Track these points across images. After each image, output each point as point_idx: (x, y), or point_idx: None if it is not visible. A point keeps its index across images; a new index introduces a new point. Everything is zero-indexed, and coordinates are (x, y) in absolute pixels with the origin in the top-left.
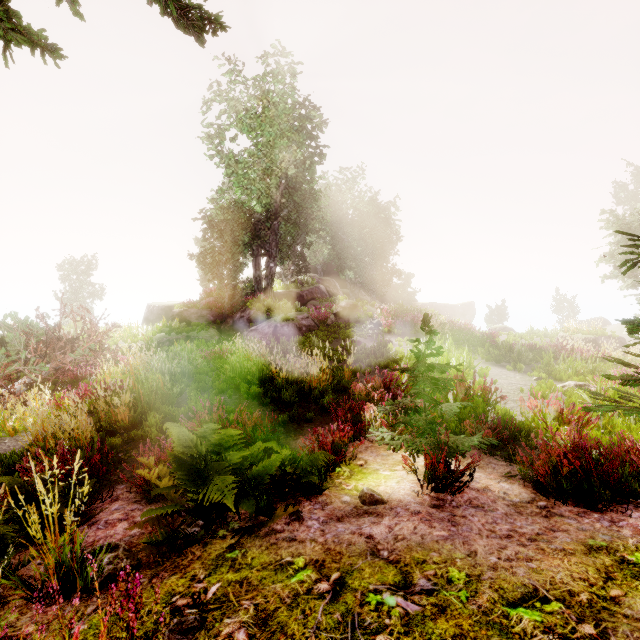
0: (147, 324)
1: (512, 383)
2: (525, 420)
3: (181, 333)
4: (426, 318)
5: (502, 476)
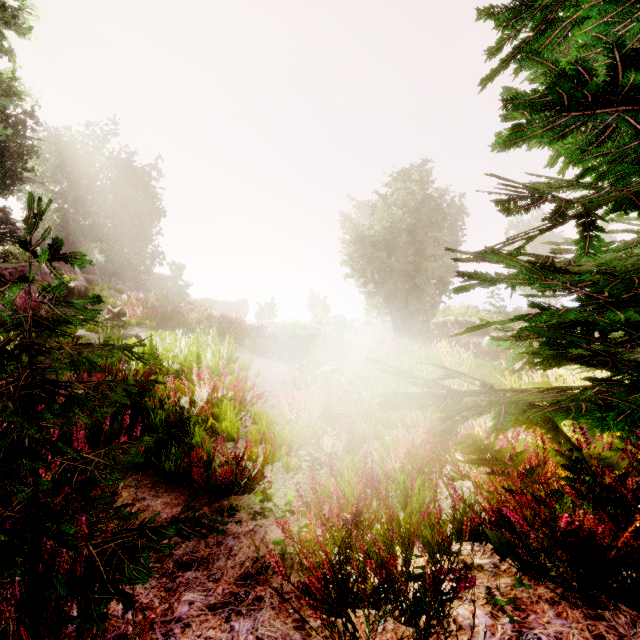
0: None
1: (276, 374)
2: (287, 424)
3: None
4: (30, 204)
5: (241, 579)
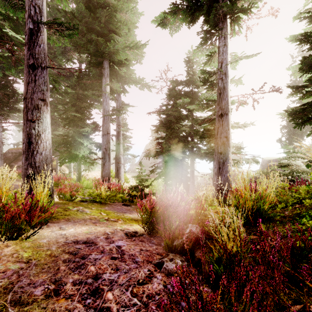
0: (261, 167)
1: None
2: None
3: (266, 175)
4: None
5: None
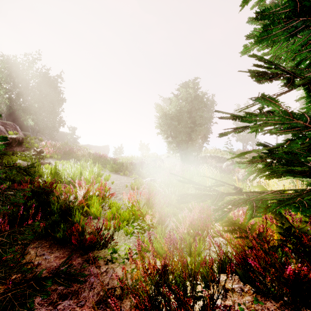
0: None
1: (122, 182)
2: (127, 209)
3: None
4: None
5: (97, 304)
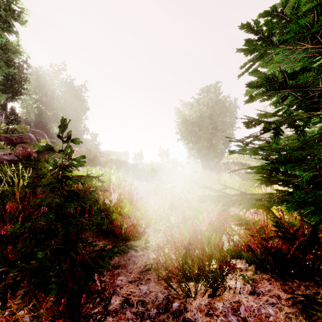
0: None
1: (145, 188)
2: (153, 211)
3: None
4: (63, 121)
5: (140, 272)
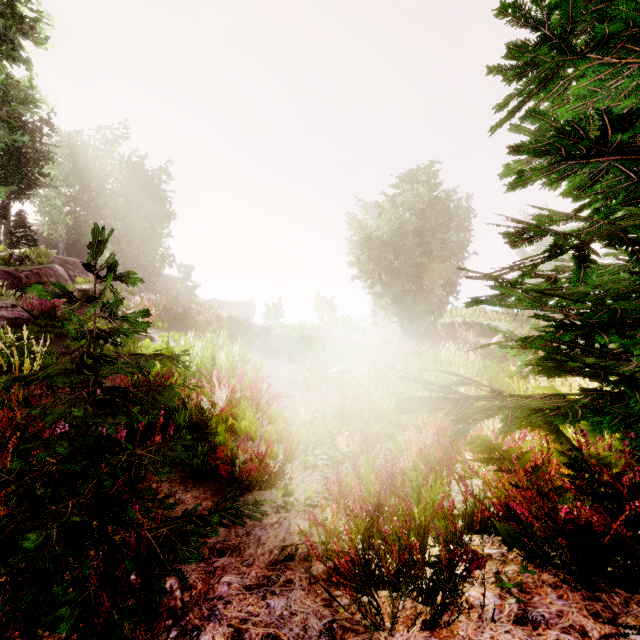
0: None
1: (287, 375)
2: (302, 424)
3: None
4: (96, 233)
5: (272, 565)
